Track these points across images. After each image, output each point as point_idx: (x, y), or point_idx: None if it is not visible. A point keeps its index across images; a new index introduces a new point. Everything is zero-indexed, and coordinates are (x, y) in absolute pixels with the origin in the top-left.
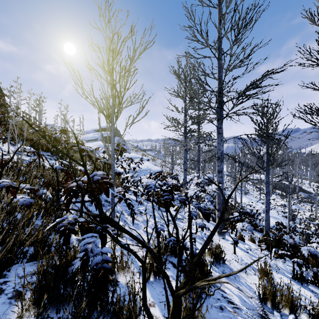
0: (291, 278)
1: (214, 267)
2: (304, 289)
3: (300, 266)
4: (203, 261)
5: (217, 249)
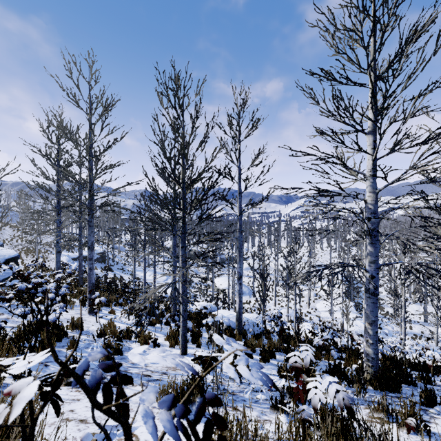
0: (135, 325)
1: (73, 332)
2: (138, 328)
3: (139, 316)
4: (61, 327)
5: (78, 321)
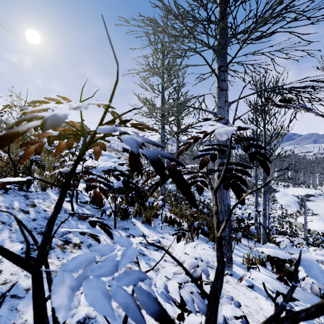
0: None
1: None
2: None
3: None
4: None
5: None
